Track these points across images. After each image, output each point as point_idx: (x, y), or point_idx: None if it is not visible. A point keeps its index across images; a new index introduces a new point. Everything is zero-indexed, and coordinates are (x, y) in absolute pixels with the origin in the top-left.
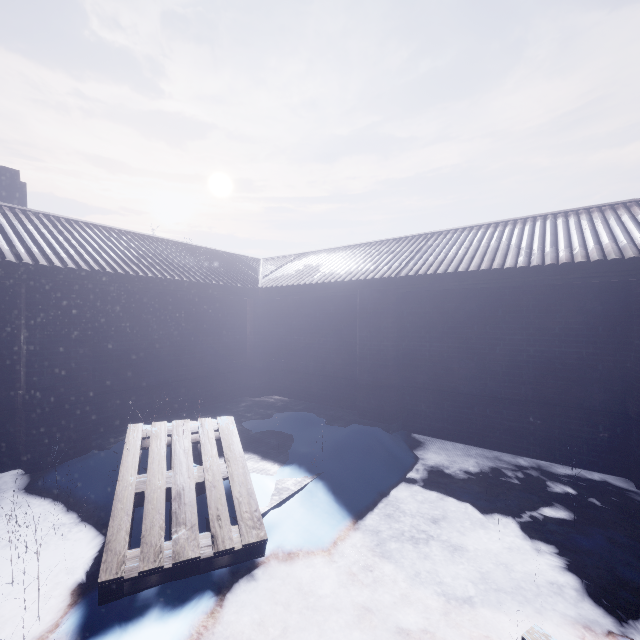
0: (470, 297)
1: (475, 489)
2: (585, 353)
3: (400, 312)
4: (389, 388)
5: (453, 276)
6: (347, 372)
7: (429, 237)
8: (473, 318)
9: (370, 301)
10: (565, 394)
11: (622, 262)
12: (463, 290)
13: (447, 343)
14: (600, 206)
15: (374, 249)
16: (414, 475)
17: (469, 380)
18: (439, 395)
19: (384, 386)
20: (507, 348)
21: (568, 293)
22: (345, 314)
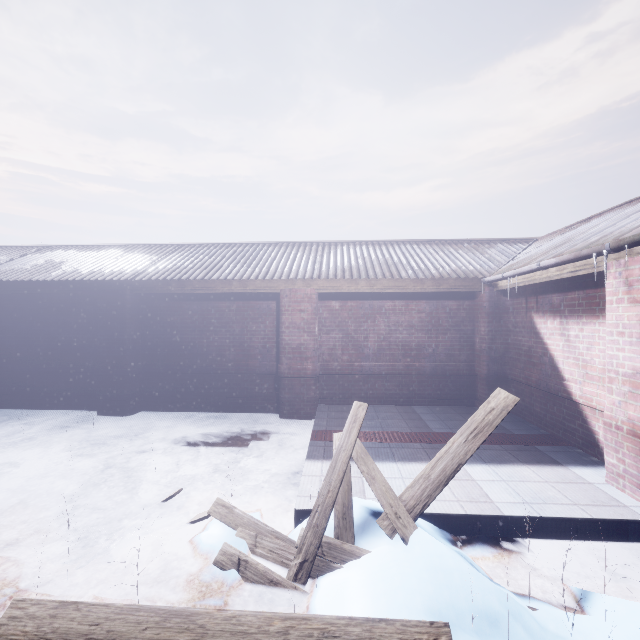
0: (24, 300)
1: None
2: (87, 337)
3: None
4: None
5: (1, 284)
6: None
7: (40, 249)
8: (26, 315)
9: None
10: (76, 364)
11: (90, 283)
12: (19, 295)
13: (9, 335)
14: (149, 244)
15: None
16: None
17: (22, 361)
18: (3, 375)
19: None
20: (46, 336)
21: (79, 300)
22: None
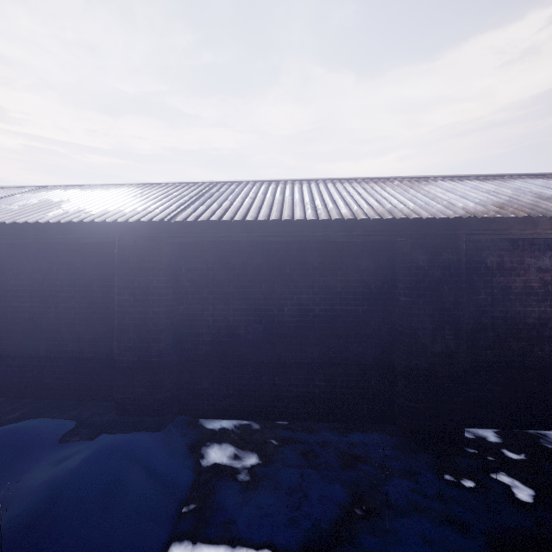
0: (258, 251)
1: (274, 506)
2: (361, 310)
3: (177, 268)
4: (161, 369)
5: (241, 225)
6: (102, 350)
7: (212, 185)
8: (261, 275)
9: (134, 252)
10: (346, 352)
11: (393, 222)
12: (251, 243)
13: (233, 305)
14: (356, 178)
15: (147, 191)
16: (192, 507)
17: (257, 346)
18: (224, 367)
19: (154, 367)
20: (295, 308)
21: (348, 251)
22: (99, 269)
